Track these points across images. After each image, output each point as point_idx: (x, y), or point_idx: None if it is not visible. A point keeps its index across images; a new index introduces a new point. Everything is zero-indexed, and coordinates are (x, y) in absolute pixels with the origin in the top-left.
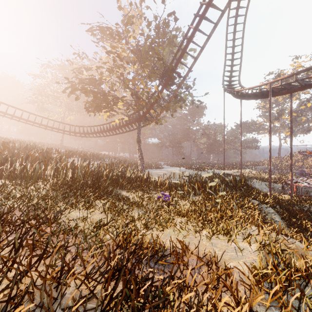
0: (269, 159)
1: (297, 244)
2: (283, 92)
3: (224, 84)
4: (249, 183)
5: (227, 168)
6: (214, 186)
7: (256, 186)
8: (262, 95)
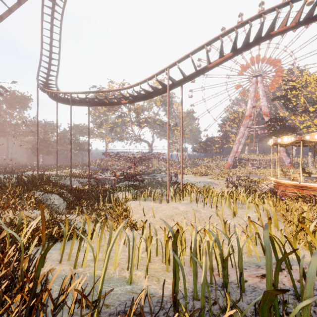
0: (70, 157)
1: (38, 213)
2: (82, 104)
3: (39, 79)
4: (63, 181)
5: (51, 169)
6: (2, 186)
7: (69, 183)
8: (68, 102)
